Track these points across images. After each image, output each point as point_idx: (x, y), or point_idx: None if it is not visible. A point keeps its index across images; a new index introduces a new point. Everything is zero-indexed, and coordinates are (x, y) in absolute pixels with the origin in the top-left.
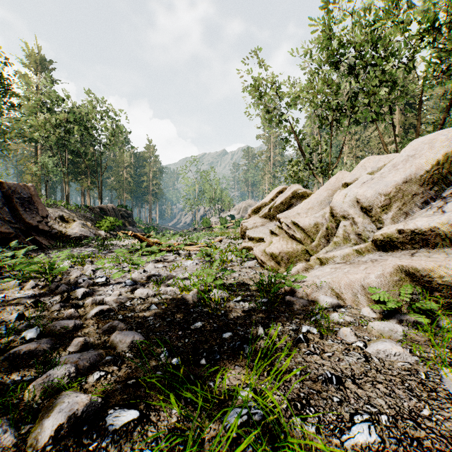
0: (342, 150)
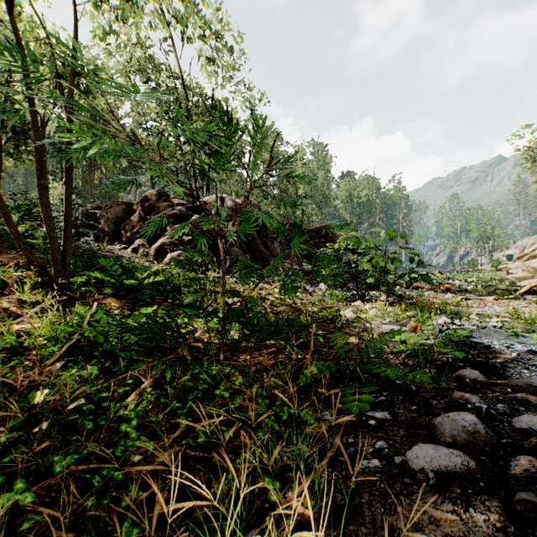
0: None
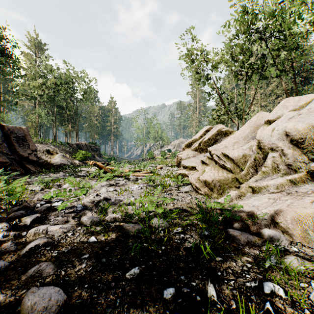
0: (253, 99)
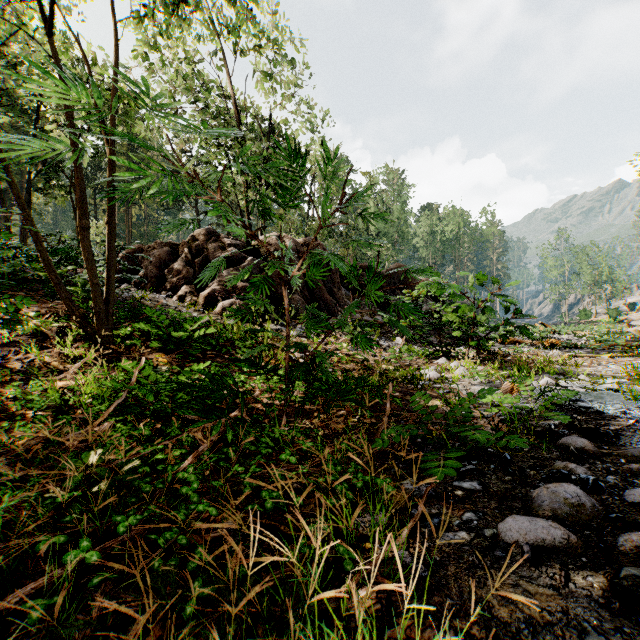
0: None
